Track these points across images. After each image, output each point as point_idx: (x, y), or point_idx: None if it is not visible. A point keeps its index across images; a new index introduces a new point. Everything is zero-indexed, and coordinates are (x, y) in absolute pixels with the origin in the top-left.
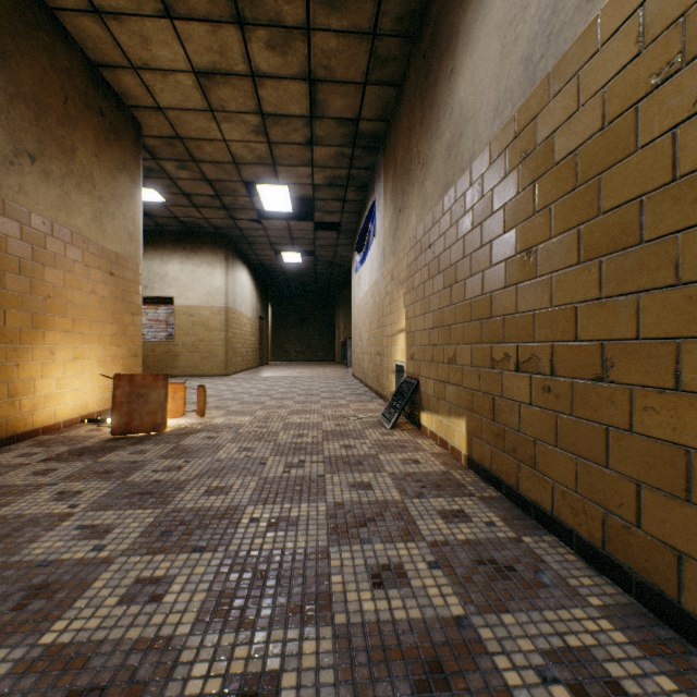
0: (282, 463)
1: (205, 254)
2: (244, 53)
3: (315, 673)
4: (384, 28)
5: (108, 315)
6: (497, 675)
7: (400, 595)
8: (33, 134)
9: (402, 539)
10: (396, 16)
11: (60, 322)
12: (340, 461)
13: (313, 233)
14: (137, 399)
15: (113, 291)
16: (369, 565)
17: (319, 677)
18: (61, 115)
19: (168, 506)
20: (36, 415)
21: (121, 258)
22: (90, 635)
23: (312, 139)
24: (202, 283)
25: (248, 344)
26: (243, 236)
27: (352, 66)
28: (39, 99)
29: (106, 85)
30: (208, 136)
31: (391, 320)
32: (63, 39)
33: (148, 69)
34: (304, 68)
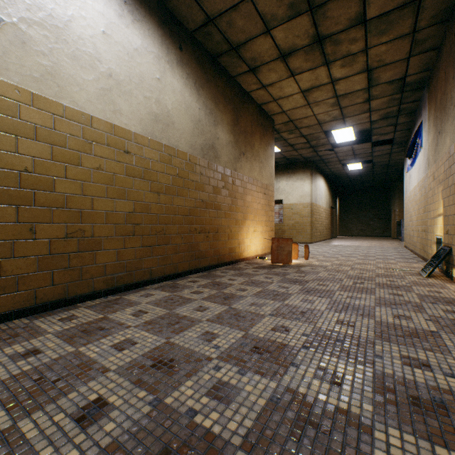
0: (351, 281)
1: (298, 174)
2: (327, 75)
3: (367, 325)
4: (421, 26)
5: (263, 212)
6: (442, 342)
7: (406, 321)
8: (243, 145)
9: (413, 311)
10: (431, 17)
11: (250, 216)
12: (384, 285)
13: (370, 149)
14: (280, 249)
15: (265, 201)
16: (393, 314)
17: (368, 325)
18: (250, 133)
19: (304, 286)
20: (244, 252)
21: (267, 186)
22: (296, 304)
23: (368, 98)
24: (297, 190)
25: (323, 224)
26: (321, 160)
27: (397, 53)
28: (245, 130)
29: (262, 111)
30: (305, 116)
31: (432, 207)
32: (251, 102)
33: (280, 98)
34: (363, 67)
